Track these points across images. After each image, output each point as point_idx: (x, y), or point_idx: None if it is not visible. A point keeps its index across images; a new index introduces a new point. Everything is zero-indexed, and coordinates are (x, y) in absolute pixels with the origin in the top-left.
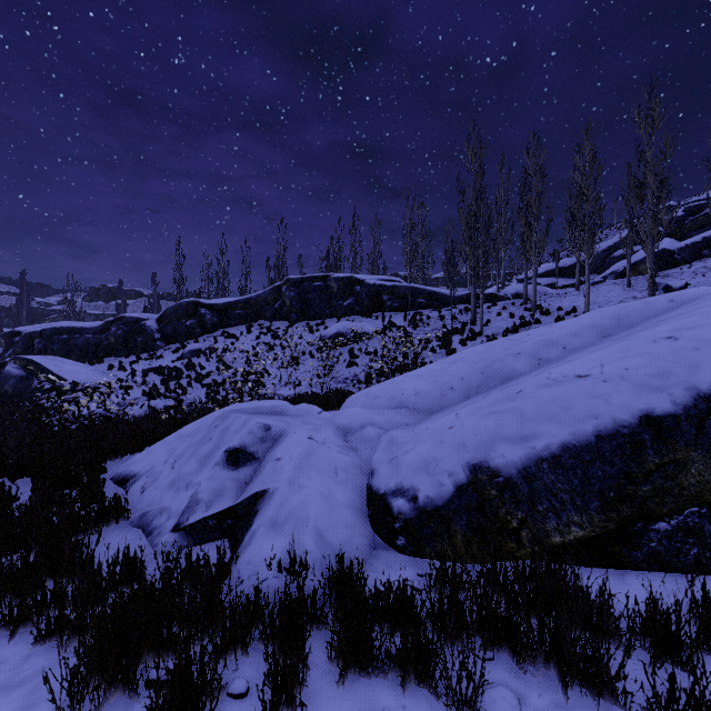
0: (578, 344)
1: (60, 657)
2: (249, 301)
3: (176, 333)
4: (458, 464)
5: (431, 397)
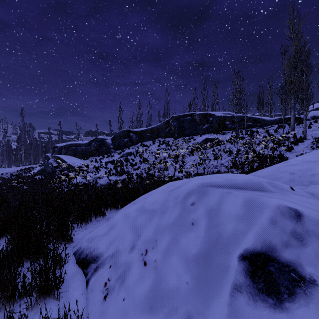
0: None
1: None
2: (153, 129)
3: (119, 145)
4: None
5: None
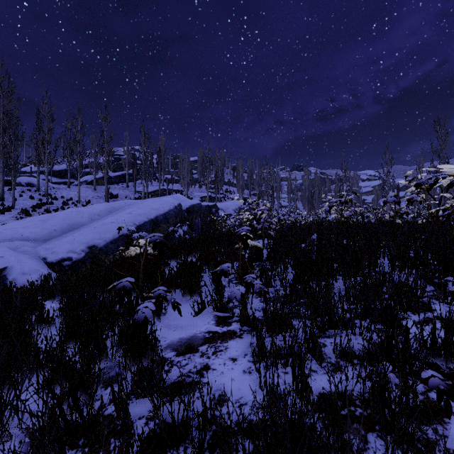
0: (103, 214)
1: None
2: None
3: None
4: (84, 248)
5: (44, 234)
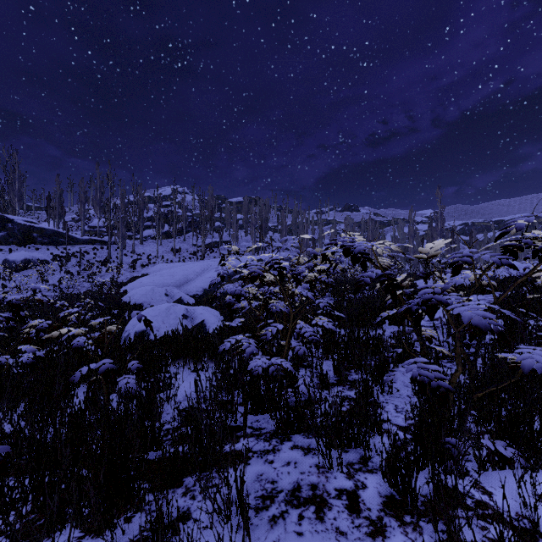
0: (201, 272)
1: None
2: None
3: None
4: (202, 290)
5: (177, 283)
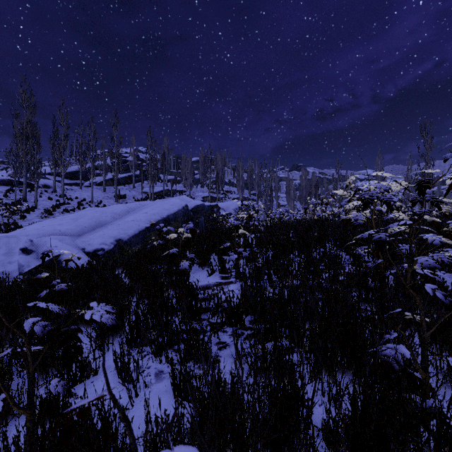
0: (123, 214)
1: None
2: None
3: None
4: (112, 241)
5: (78, 230)
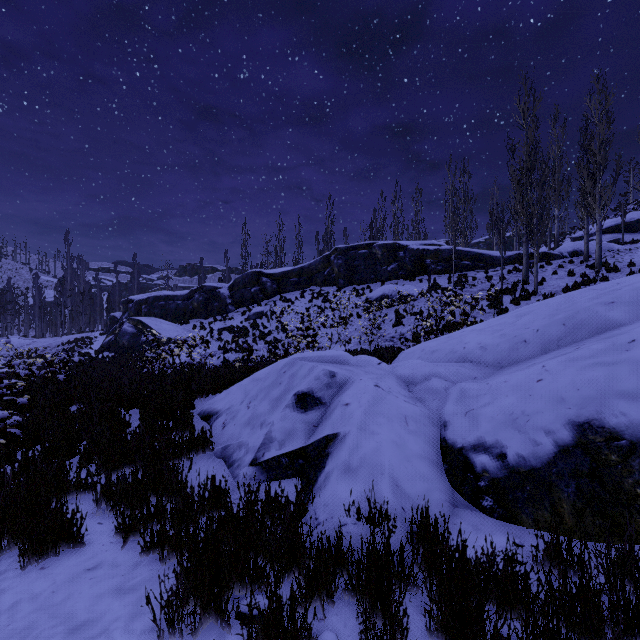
0: None
1: (161, 570)
2: (302, 270)
3: (243, 299)
4: (557, 422)
5: (499, 350)
